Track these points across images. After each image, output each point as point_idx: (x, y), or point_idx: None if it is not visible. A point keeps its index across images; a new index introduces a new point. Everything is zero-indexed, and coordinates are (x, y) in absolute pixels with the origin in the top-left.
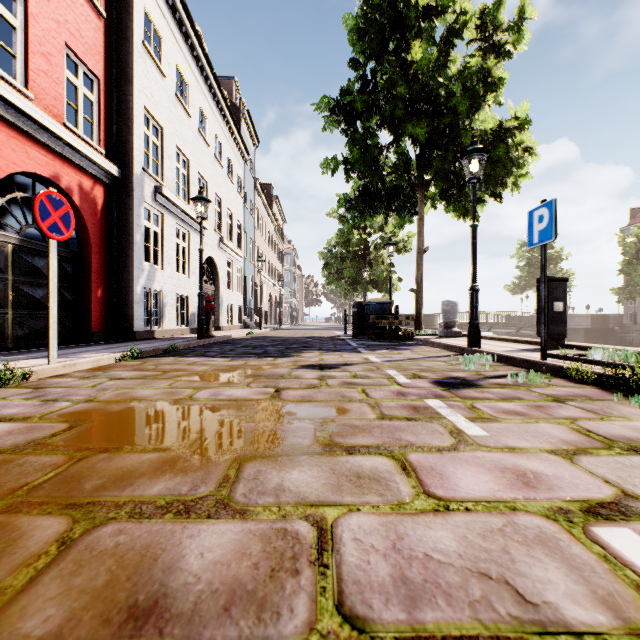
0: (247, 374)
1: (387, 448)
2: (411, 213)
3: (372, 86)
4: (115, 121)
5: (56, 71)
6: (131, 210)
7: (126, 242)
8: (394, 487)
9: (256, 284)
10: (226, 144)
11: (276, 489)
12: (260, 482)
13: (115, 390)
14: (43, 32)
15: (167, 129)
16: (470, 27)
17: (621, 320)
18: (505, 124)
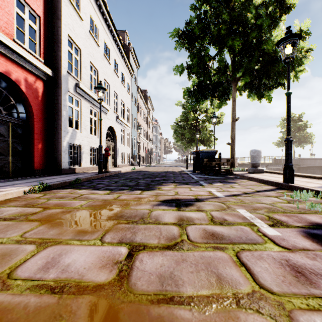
0: (112, 214)
1: None
2: (226, 99)
3: (204, 21)
4: (50, 43)
5: (7, 6)
6: (59, 96)
7: (57, 115)
8: None
9: (138, 142)
10: (120, 65)
11: None
12: None
13: None
14: None
15: (84, 51)
16: None
17: None
18: None
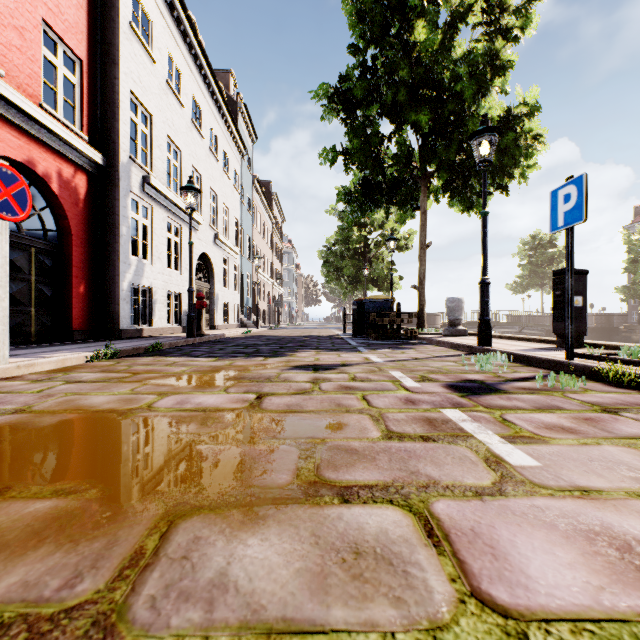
0: (229, 376)
1: (400, 490)
2: (413, 208)
3: (373, 73)
4: (99, 106)
5: (31, 47)
6: (116, 200)
7: (111, 234)
8: (418, 579)
9: (254, 282)
10: (222, 137)
11: (213, 585)
12: (190, 566)
13: (62, 396)
14: (16, 4)
15: (157, 117)
16: (475, 11)
17: (626, 319)
18: (513, 110)
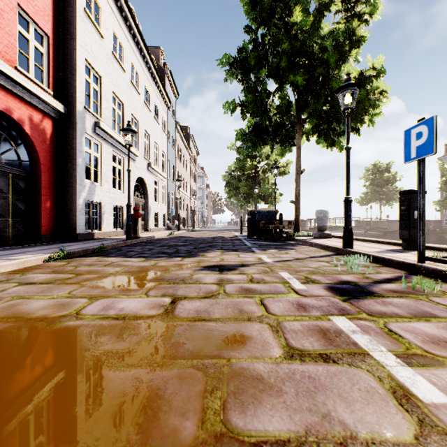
0: (152, 277)
1: None
2: (290, 144)
3: (262, 46)
4: (61, 69)
5: (8, 24)
6: (74, 139)
7: (70, 164)
8: None
9: (177, 198)
10: (153, 94)
11: None
12: None
13: (8, 301)
14: None
15: (105, 78)
16: (336, 1)
17: (440, 224)
18: (365, 73)
